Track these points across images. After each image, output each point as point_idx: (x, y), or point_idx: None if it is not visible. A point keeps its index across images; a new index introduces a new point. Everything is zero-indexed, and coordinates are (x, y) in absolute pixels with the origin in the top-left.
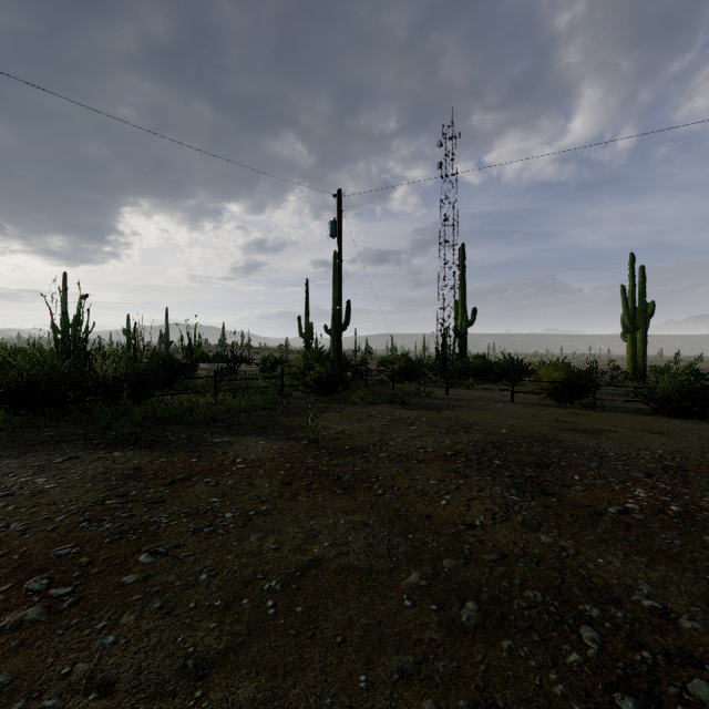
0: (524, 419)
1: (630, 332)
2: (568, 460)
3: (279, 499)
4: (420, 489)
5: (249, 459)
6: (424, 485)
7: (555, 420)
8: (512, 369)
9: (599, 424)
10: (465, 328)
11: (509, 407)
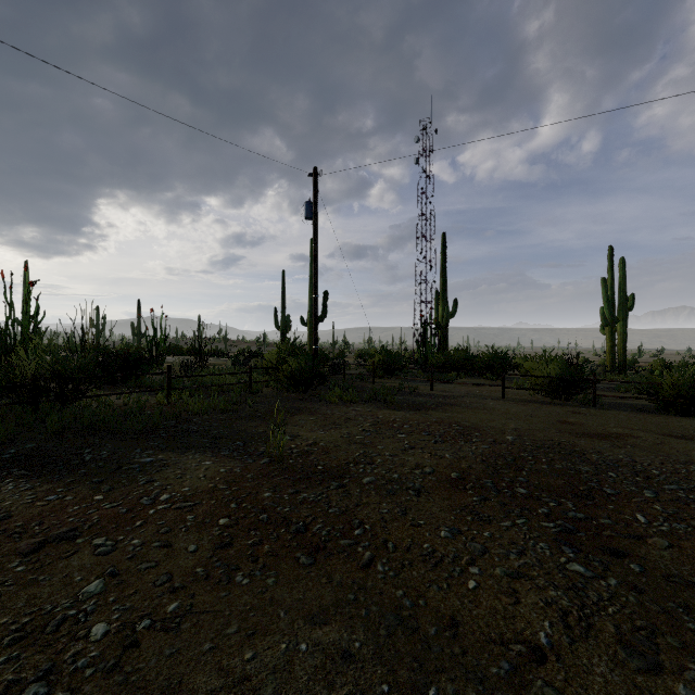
0: (524, 420)
1: (609, 325)
2: (610, 484)
3: (204, 581)
4: (428, 550)
5: (180, 493)
6: (434, 542)
7: (559, 421)
8: (496, 362)
9: (611, 426)
10: (447, 320)
11: (502, 404)
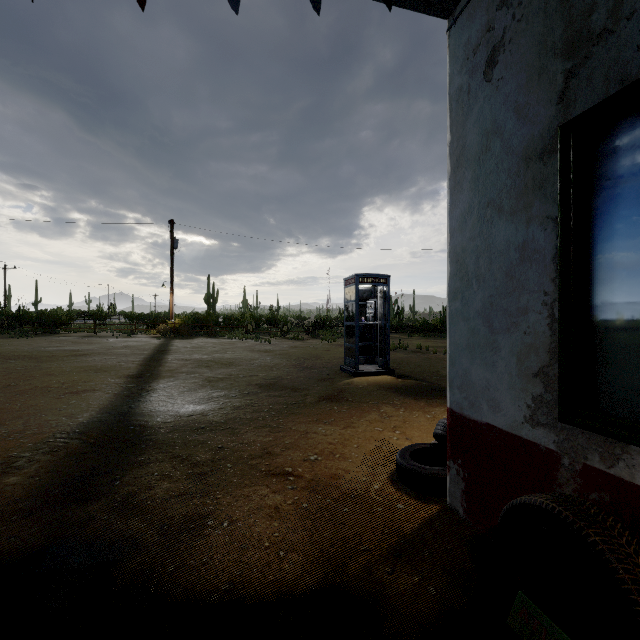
0: None
1: None
2: None
3: None
4: None
5: None
6: None
7: None
8: None
9: None
10: None
11: None
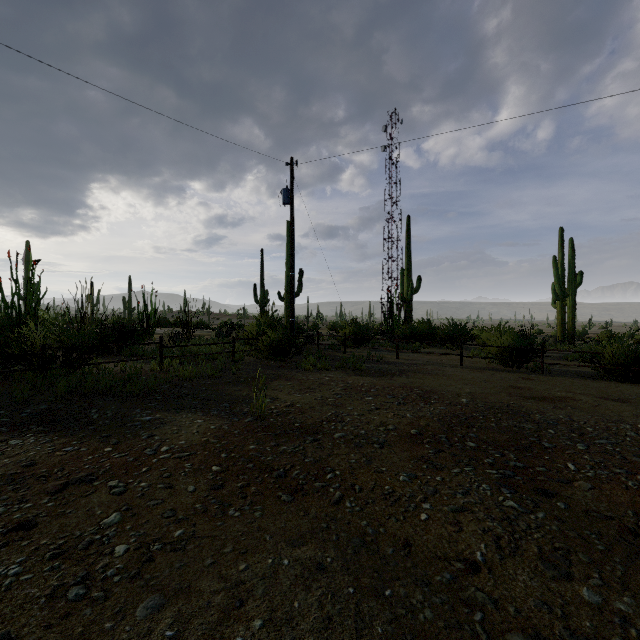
0: (479, 385)
1: (560, 300)
2: (549, 439)
3: (202, 514)
4: (389, 491)
5: (177, 446)
6: (393, 485)
7: (509, 386)
8: (456, 333)
9: (555, 391)
10: (411, 295)
11: (459, 371)
